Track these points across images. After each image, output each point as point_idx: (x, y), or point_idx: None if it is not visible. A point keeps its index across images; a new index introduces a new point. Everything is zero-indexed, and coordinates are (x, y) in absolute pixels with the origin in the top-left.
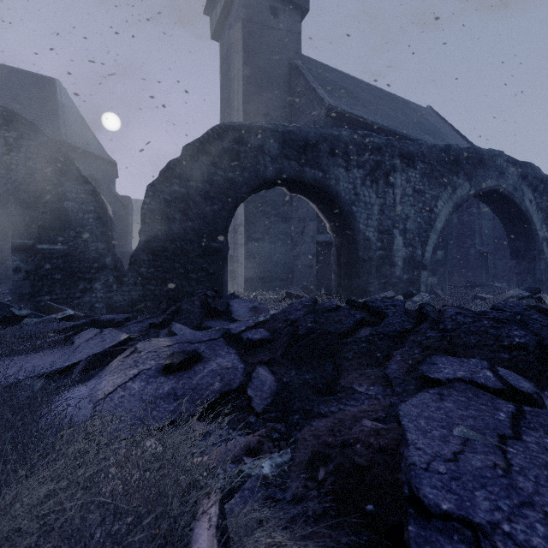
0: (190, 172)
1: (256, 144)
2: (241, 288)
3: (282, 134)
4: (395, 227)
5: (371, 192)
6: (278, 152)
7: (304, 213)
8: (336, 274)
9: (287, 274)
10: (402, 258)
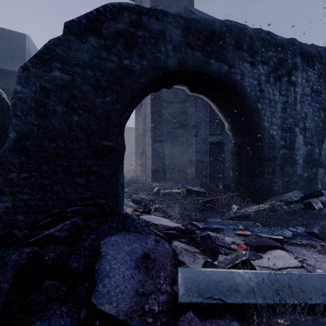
0: (75, 55)
1: (156, 28)
2: (149, 177)
3: (186, 21)
4: (296, 125)
5: (274, 89)
6: (181, 40)
7: (196, 120)
8: (235, 172)
9: (183, 167)
10: (302, 156)
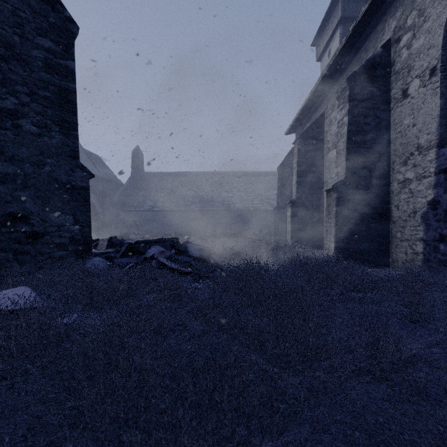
0: None
1: None
2: None
3: None
4: None
5: None
6: None
7: None
8: None
9: None
10: None
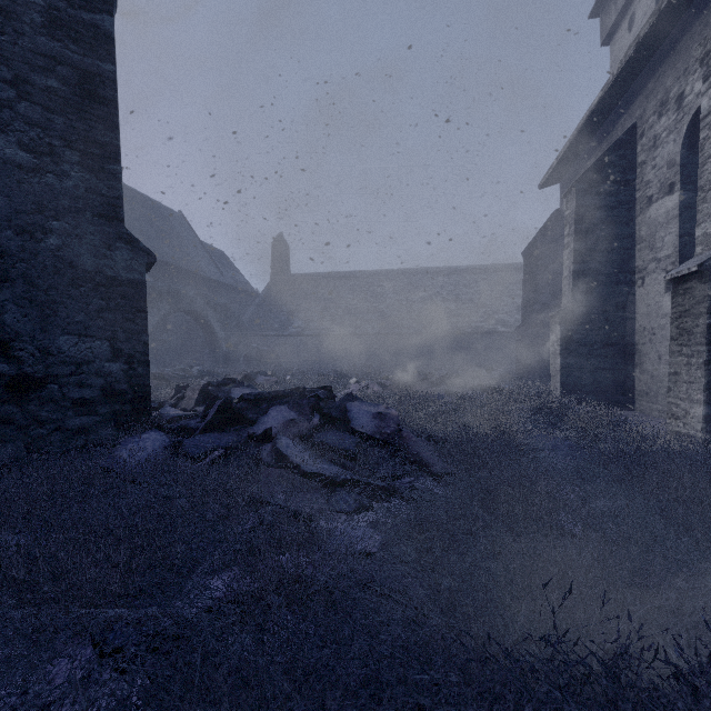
0: None
1: None
2: None
3: None
4: None
5: None
6: None
7: None
8: None
9: None
10: None
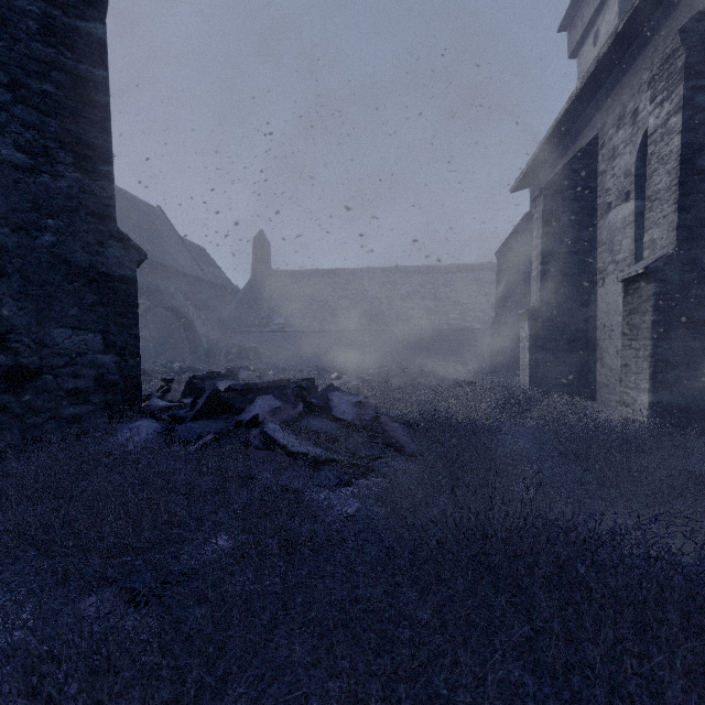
0: None
1: None
2: None
3: None
4: None
5: None
6: None
7: None
8: None
9: None
10: None
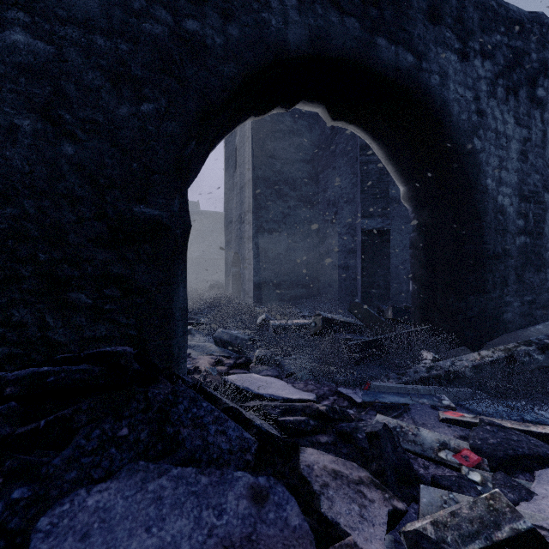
0: None
1: None
2: (249, 297)
3: None
4: (546, 188)
5: (505, 111)
6: None
7: (335, 194)
8: (421, 283)
9: (311, 278)
10: None
